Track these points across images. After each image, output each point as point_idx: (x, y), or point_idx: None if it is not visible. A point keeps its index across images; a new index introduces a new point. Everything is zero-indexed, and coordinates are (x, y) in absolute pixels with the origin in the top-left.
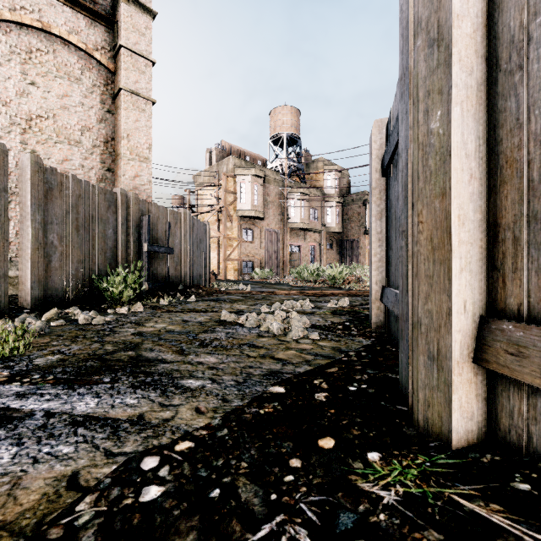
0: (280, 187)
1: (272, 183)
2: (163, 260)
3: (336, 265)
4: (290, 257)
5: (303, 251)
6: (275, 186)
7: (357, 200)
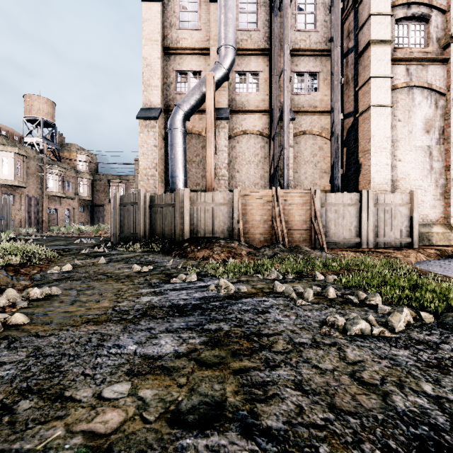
0: (39, 163)
1: (32, 159)
2: (1, 223)
3: (86, 223)
4: (48, 217)
5: (60, 213)
6: (35, 162)
7: (103, 179)
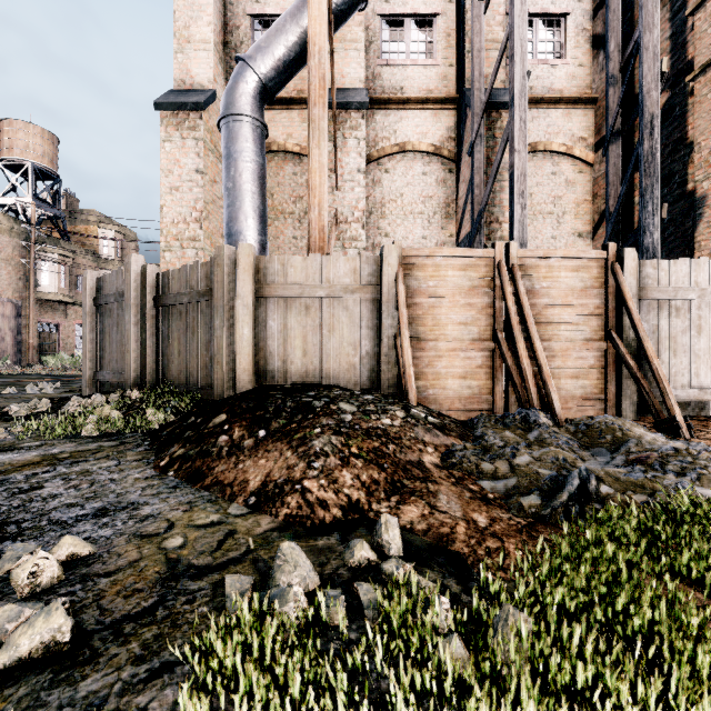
0: (22, 240)
1: (7, 232)
2: None
3: None
4: (41, 339)
5: (65, 331)
6: (12, 238)
7: None
